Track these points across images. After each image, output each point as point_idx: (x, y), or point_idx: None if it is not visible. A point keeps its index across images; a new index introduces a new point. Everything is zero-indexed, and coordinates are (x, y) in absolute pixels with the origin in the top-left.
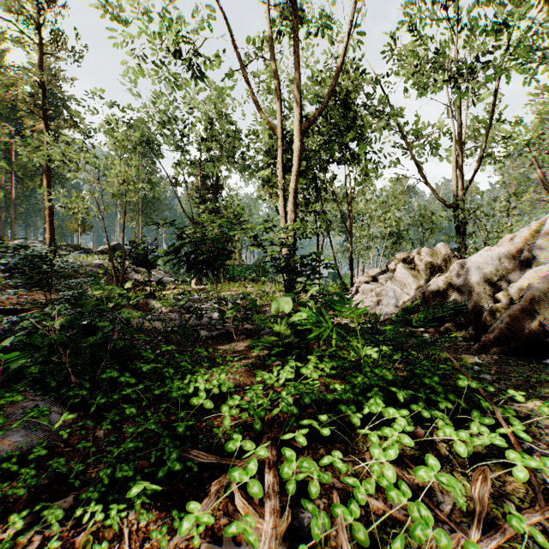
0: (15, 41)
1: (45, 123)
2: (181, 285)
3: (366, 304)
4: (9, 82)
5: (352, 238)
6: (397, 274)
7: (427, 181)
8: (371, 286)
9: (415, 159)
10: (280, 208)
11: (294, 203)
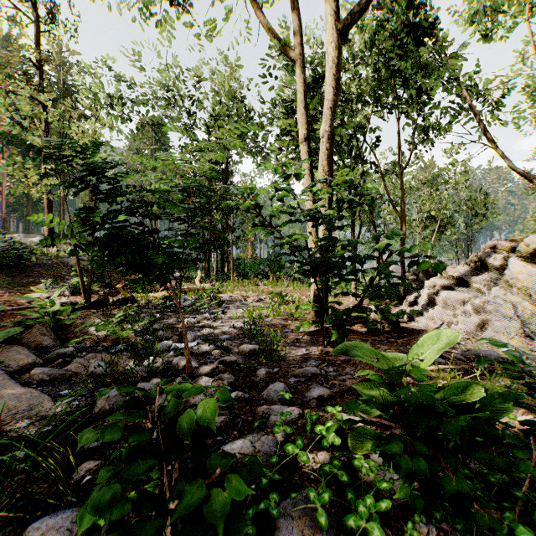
0: (12, 20)
1: (43, 106)
2: (186, 281)
3: (459, 326)
4: (3, 62)
5: (405, 220)
6: (516, 274)
7: (497, 147)
8: (462, 295)
9: (479, 118)
10: (304, 171)
11: (330, 157)
